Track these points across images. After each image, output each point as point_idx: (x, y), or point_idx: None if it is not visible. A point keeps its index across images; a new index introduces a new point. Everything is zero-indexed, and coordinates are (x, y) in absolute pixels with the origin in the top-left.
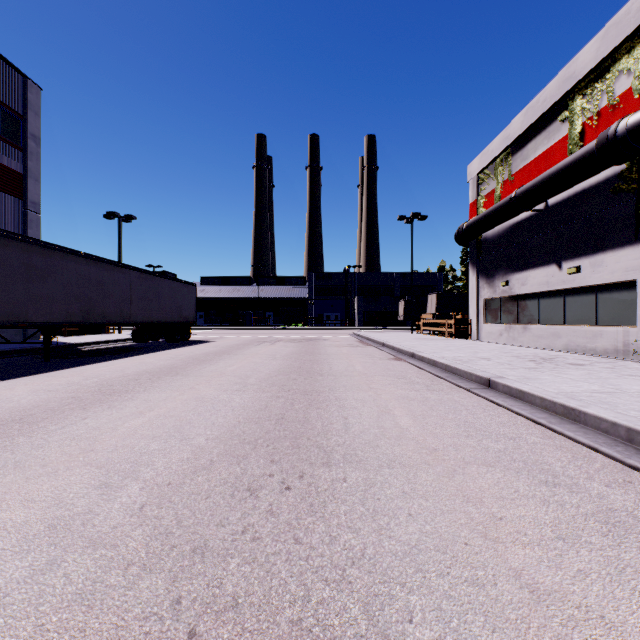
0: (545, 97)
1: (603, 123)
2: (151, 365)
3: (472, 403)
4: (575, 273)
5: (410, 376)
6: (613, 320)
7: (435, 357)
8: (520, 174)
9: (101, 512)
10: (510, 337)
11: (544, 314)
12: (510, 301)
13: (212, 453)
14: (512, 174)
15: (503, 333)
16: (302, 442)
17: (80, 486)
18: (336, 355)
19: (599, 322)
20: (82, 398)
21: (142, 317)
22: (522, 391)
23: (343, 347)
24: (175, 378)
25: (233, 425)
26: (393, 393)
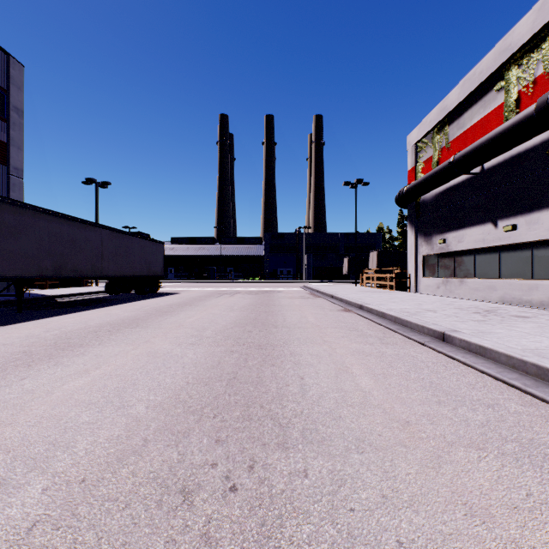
0: (481, 69)
1: (539, 90)
2: (115, 316)
3: (431, 359)
4: (511, 231)
5: (361, 328)
6: (548, 274)
7: (383, 309)
8: (457, 141)
9: None
10: (447, 290)
11: (480, 269)
12: (447, 257)
13: (149, 428)
14: (449, 142)
15: (440, 286)
16: (254, 411)
17: None
18: (289, 306)
19: (535, 276)
20: (33, 353)
21: (113, 271)
22: (483, 347)
23: (295, 299)
24: (134, 330)
25: (180, 387)
26: (348, 347)
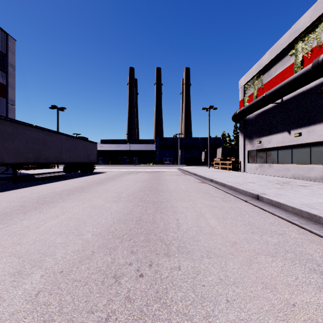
0: (281, 43)
1: (314, 55)
2: (70, 186)
3: (250, 209)
4: (298, 136)
5: (211, 192)
6: (320, 161)
7: (224, 181)
8: (267, 84)
9: (7, 298)
10: (262, 170)
11: (280, 158)
12: (262, 151)
13: (94, 246)
14: (263, 84)
15: (258, 168)
16: (151, 237)
17: (1, 273)
18: (170, 180)
19: (312, 162)
20: (26, 206)
21: (68, 160)
22: (279, 203)
23: (174, 175)
24: (81, 193)
25: (110, 224)
26: (203, 203)
